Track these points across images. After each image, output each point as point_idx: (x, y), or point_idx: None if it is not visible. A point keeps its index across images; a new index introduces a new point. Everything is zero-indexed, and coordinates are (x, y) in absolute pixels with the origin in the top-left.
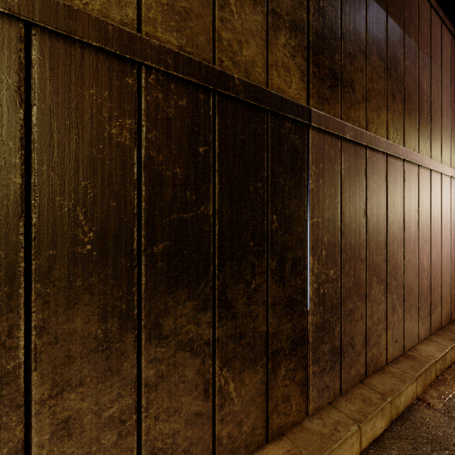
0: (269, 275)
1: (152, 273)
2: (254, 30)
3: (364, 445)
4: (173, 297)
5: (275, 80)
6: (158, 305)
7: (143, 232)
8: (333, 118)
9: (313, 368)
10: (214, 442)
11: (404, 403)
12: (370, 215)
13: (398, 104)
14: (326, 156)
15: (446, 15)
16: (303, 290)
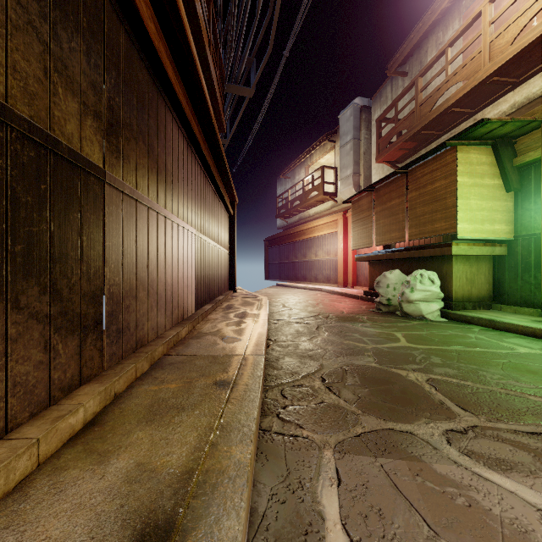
0: (82, 276)
1: (14, 265)
2: (74, 113)
3: (138, 375)
4: (26, 282)
5: (85, 148)
6: (18, 286)
7: (9, 237)
8: (119, 179)
9: (107, 340)
10: (50, 382)
11: (158, 356)
12: (139, 245)
13: (154, 175)
14: (114, 202)
15: (180, 123)
16: (101, 288)
